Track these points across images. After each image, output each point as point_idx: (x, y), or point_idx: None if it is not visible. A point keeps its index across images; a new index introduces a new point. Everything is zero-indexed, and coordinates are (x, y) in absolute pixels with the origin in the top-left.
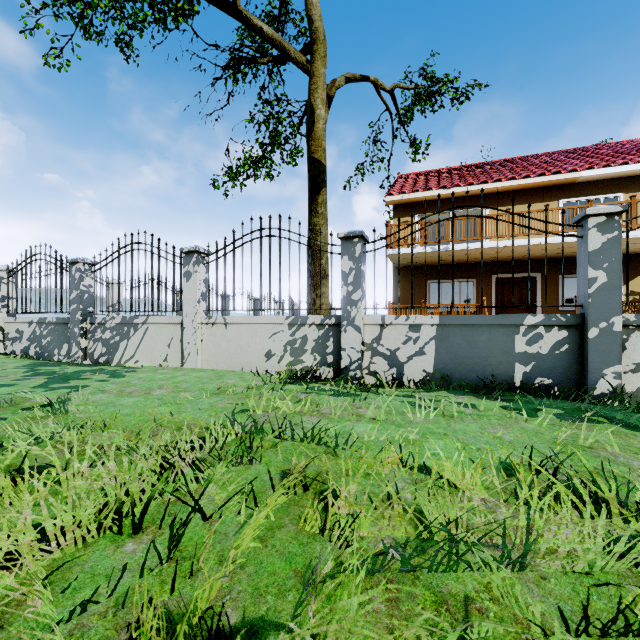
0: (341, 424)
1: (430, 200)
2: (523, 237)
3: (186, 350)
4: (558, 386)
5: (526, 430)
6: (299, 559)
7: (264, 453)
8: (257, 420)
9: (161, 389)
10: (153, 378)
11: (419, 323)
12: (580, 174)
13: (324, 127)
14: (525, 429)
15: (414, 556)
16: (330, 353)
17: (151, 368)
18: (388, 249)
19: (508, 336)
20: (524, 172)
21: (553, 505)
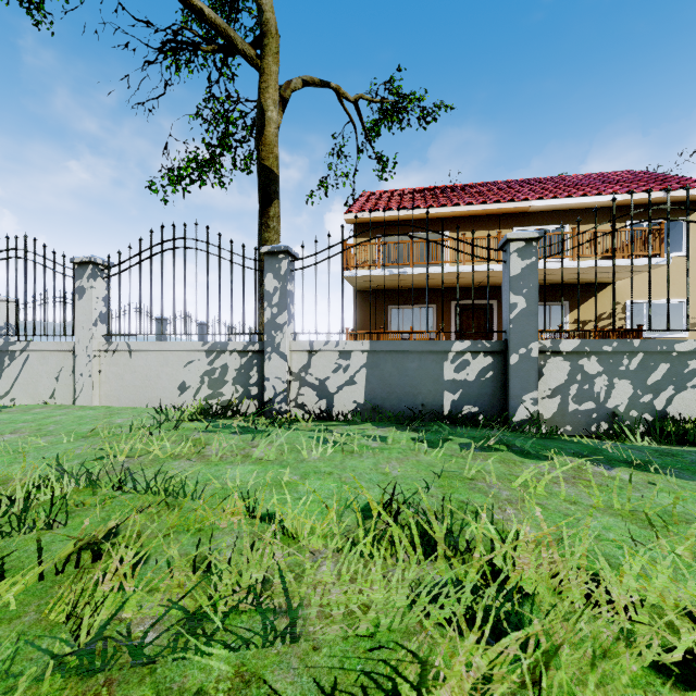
0: (217, 468)
1: (391, 221)
2: (481, 264)
3: (78, 383)
4: (484, 414)
5: (420, 463)
6: (1, 666)
7: (83, 512)
8: (112, 468)
9: (13, 434)
10: (15, 420)
11: (349, 350)
12: (531, 204)
13: (276, 132)
14: (420, 462)
15: (147, 644)
16: (254, 384)
17: (26, 407)
18: (344, 270)
19: (437, 363)
20: (481, 198)
21: (384, 551)
